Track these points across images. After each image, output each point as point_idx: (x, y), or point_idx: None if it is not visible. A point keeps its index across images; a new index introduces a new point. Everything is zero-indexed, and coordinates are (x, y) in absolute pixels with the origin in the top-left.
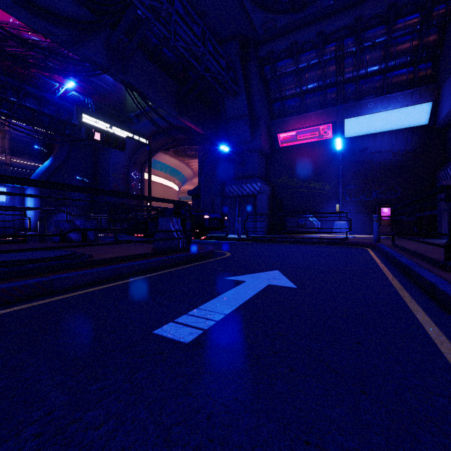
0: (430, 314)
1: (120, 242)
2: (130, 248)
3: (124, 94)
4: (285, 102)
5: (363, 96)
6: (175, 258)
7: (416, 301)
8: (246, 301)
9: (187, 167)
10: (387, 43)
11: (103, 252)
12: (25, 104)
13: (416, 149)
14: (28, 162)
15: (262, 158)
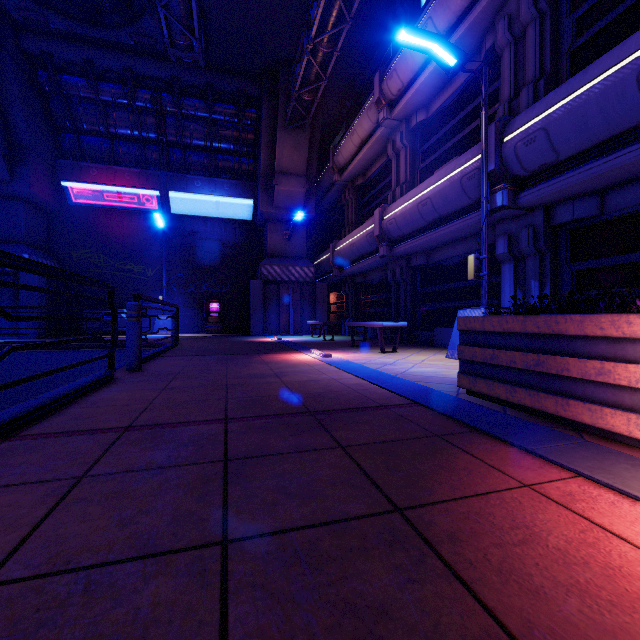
0: None
1: None
2: None
3: None
4: (84, 139)
5: (192, 170)
6: None
7: None
8: None
9: None
10: (210, 122)
11: None
12: None
13: (243, 243)
14: None
15: (38, 215)
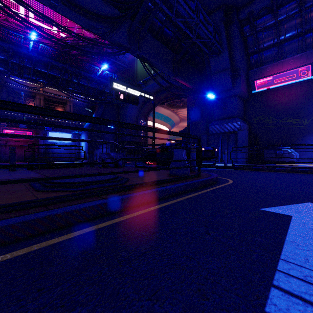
0: None
1: (152, 169)
2: (150, 173)
3: (135, 69)
4: (262, 53)
5: None
6: (194, 184)
7: None
8: None
9: (175, 115)
10: None
11: (134, 176)
12: (80, 83)
13: None
14: None
15: (240, 102)
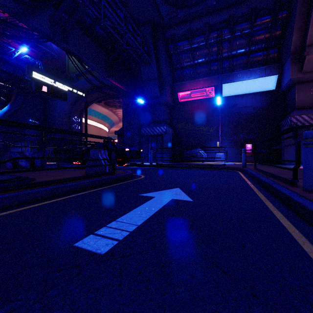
0: (289, 219)
1: (57, 168)
2: (67, 173)
3: (67, 60)
4: (183, 71)
5: (235, 69)
6: (102, 180)
7: (278, 209)
8: (154, 213)
9: (114, 114)
10: (250, 34)
11: (45, 176)
12: None
13: (267, 106)
14: None
15: (167, 109)
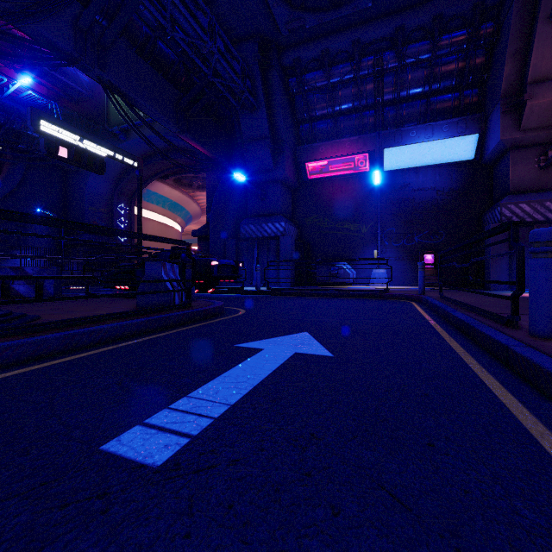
0: (510, 389)
1: (80, 297)
2: (103, 305)
3: (105, 101)
4: (315, 124)
5: (405, 123)
6: (167, 319)
7: (488, 371)
8: (262, 381)
9: (192, 201)
10: (432, 61)
11: (60, 312)
12: None
13: (461, 188)
14: None
15: (287, 192)
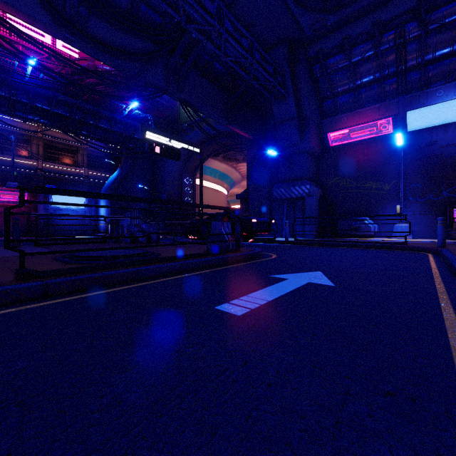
0: None
1: (183, 243)
2: (187, 248)
3: (178, 107)
4: (337, 99)
5: (431, 84)
6: (227, 258)
7: (451, 303)
8: (286, 293)
9: (235, 171)
10: None
11: (167, 252)
12: (99, 125)
13: None
14: (101, 174)
15: (311, 160)
